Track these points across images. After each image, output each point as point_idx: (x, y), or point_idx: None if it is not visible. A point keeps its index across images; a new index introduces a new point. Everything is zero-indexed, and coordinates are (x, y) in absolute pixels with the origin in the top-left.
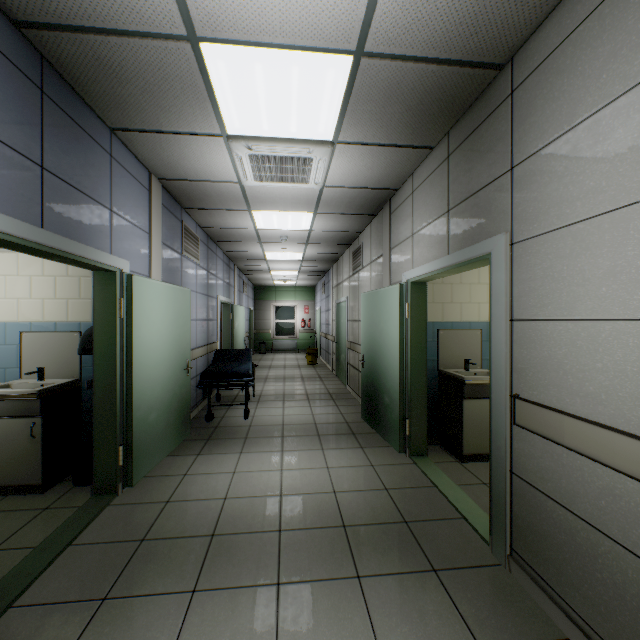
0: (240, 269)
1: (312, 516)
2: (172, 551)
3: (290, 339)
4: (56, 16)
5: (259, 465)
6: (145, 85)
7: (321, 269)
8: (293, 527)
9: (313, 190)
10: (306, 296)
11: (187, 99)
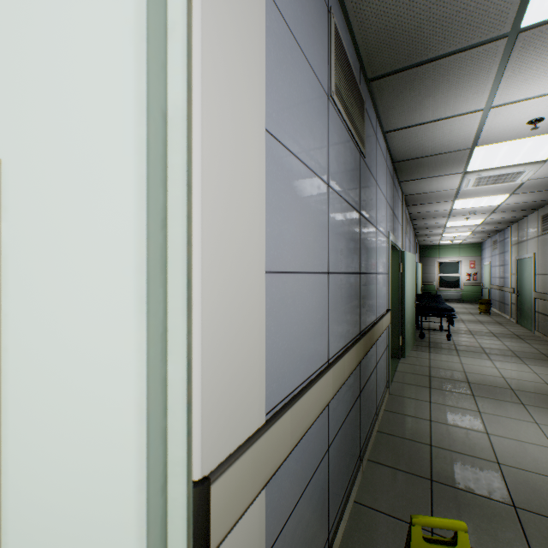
0: (416, 235)
1: (532, 389)
2: (449, 382)
3: (453, 291)
4: (412, 157)
5: (477, 363)
6: (433, 165)
7: (496, 229)
8: (520, 390)
9: (515, 183)
10: (471, 252)
11: (452, 165)
